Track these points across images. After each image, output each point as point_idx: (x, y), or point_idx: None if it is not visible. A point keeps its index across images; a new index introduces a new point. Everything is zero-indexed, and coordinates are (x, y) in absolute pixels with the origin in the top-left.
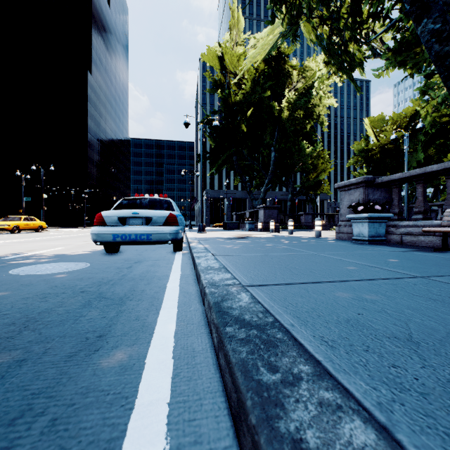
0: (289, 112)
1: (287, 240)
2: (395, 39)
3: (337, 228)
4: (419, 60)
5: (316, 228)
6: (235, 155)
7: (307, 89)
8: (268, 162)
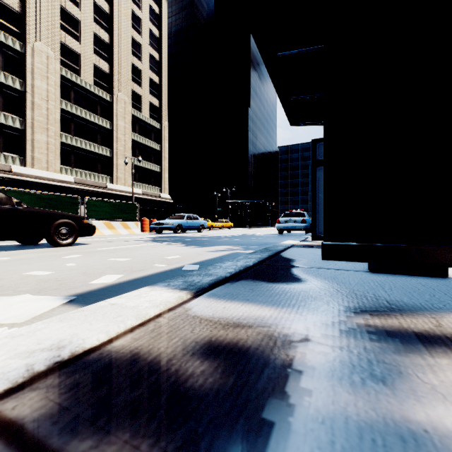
0: None
1: None
2: None
3: None
4: None
5: None
6: None
7: None
8: None
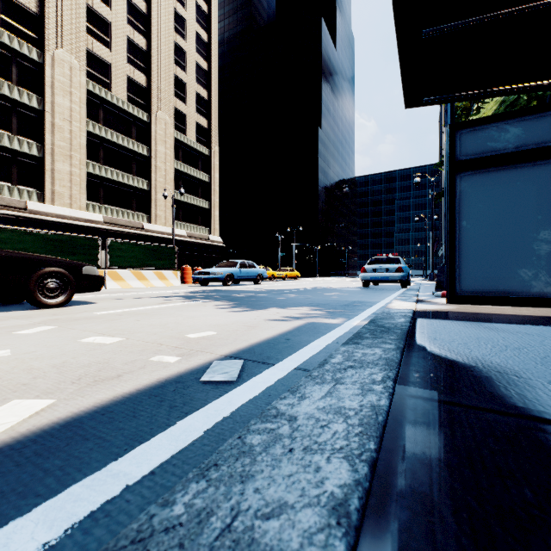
0: None
1: None
2: None
3: None
4: None
5: None
6: None
7: None
8: None
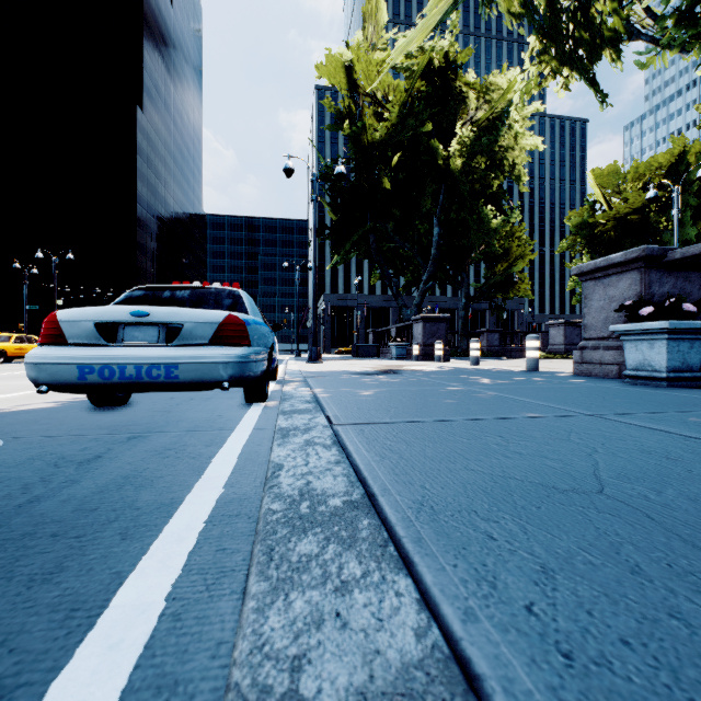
0: (463, 160)
1: (482, 378)
2: None
3: (578, 354)
4: None
5: (530, 354)
6: (372, 232)
7: (493, 122)
8: (428, 244)
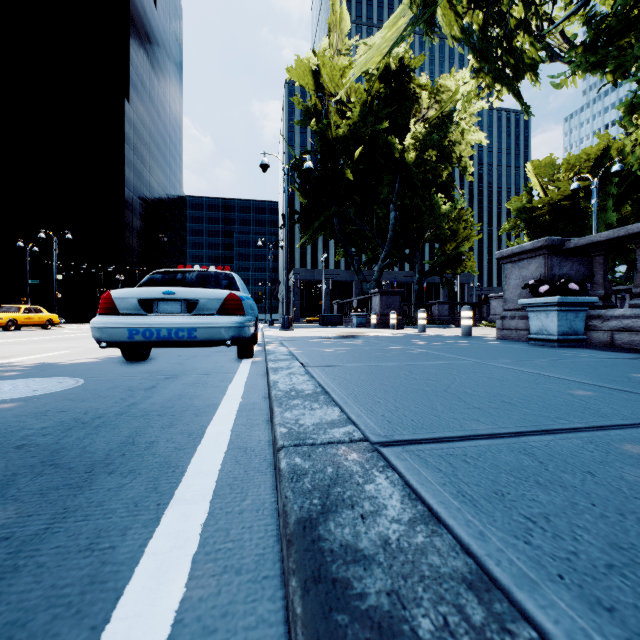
0: (416, 153)
1: (421, 341)
2: (589, 24)
3: (500, 322)
4: (628, 56)
5: (464, 323)
6: (336, 215)
7: (443, 119)
8: (386, 226)
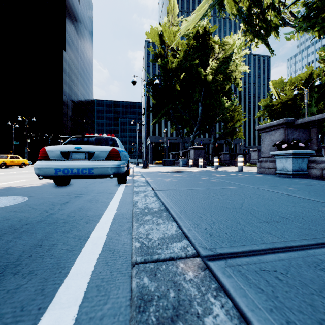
0: (212, 76)
1: (217, 174)
2: (306, 5)
3: (259, 164)
4: None
5: (239, 164)
6: (171, 108)
7: (226, 59)
8: (197, 114)
